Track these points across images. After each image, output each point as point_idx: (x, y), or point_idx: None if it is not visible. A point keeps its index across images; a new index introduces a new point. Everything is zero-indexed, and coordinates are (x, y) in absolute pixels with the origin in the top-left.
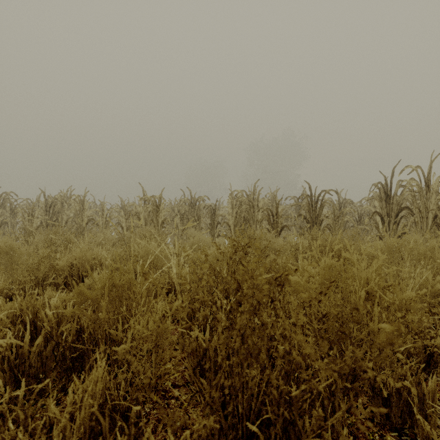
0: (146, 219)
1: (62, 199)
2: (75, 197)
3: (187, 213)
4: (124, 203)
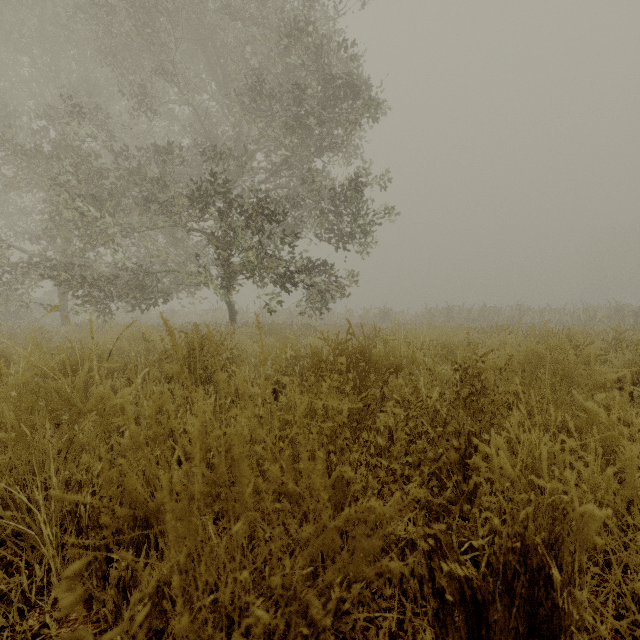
0: (584, 319)
1: (528, 309)
2: (543, 309)
3: (612, 315)
4: (569, 311)
